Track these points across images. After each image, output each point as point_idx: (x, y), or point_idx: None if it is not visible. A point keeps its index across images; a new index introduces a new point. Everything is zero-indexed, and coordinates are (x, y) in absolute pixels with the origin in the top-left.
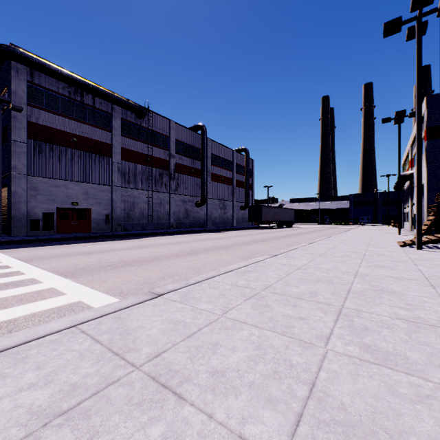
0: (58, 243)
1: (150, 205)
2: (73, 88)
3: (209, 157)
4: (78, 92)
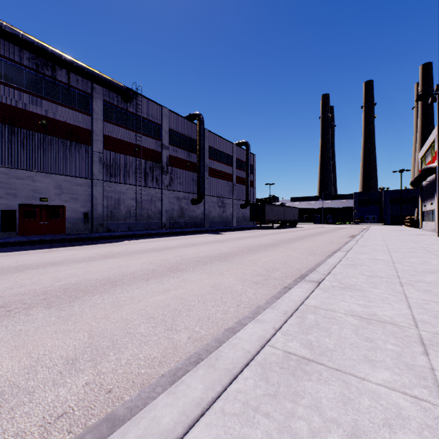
0: (3, 250)
1: (139, 202)
2: (41, 60)
3: (206, 150)
4: (48, 65)
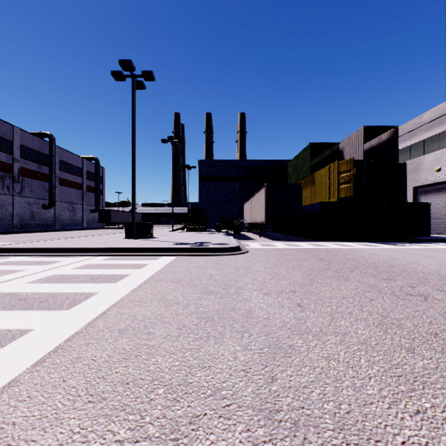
0: None
1: None
2: None
3: (57, 163)
4: None
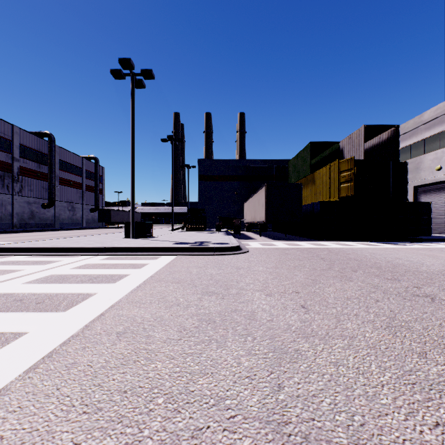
0: None
1: None
2: None
3: (57, 163)
4: None
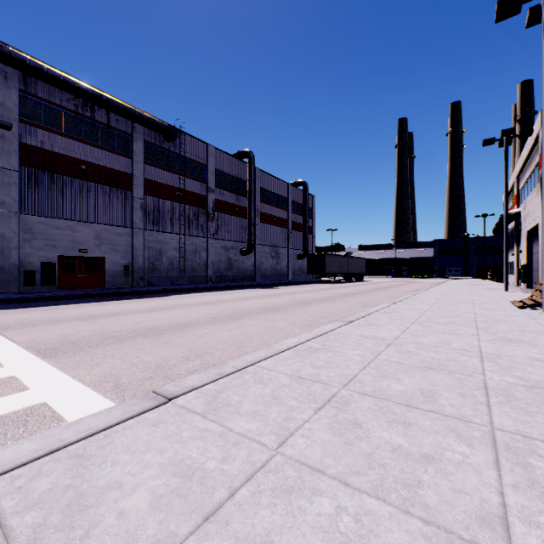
0: (57, 303)
1: (183, 252)
2: (80, 100)
3: (258, 192)
4: (88, 106)
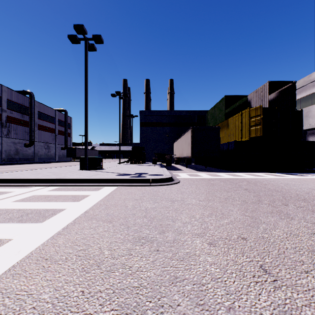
0: None
1: None
2: None
3: (36, 113)
4: None
